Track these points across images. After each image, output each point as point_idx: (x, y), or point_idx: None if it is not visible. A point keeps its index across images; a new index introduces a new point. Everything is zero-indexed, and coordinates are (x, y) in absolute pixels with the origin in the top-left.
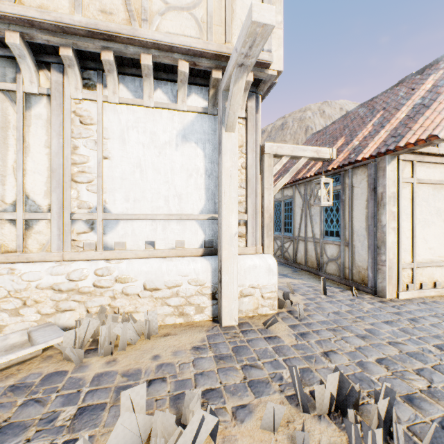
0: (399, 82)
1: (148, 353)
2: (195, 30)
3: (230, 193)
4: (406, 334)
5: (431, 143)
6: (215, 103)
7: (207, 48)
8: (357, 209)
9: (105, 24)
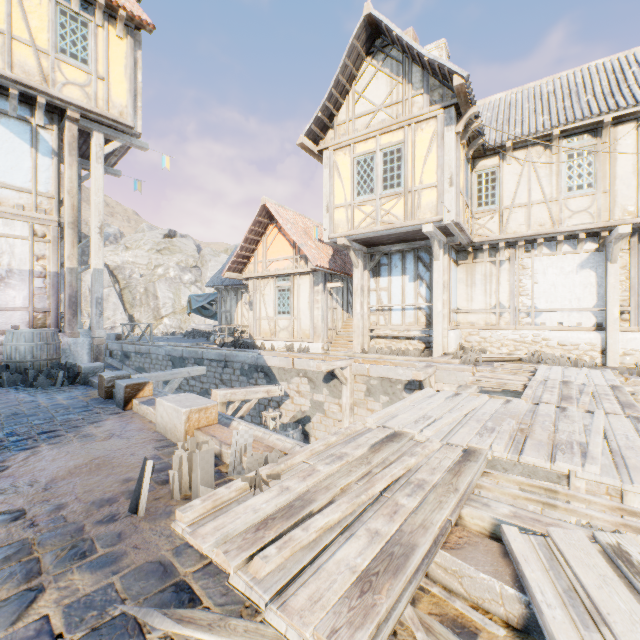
0: None
1: None
2: (589, 219)
3: (613, 297)
4: None
5: None
6: (603, 245)
7: (597, 227)
8: None
9: (541, 231)
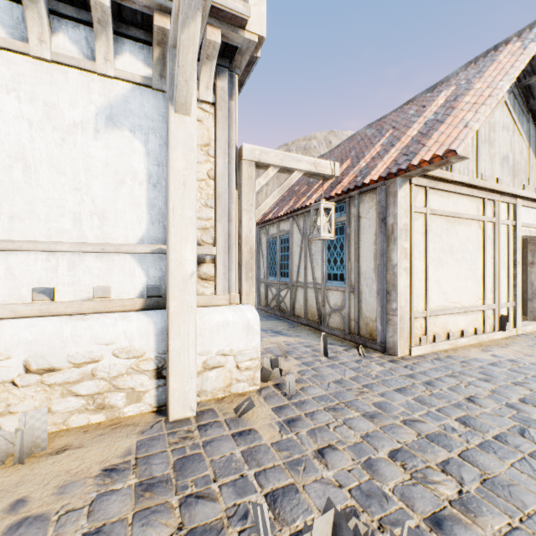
0: (409, 100)
1: (5, 497)
2: None
3: (183, 211)
4: (424, 406)
5: (448, 161)
6: (164, 73)
7: None
8: (365, 246)
9: None
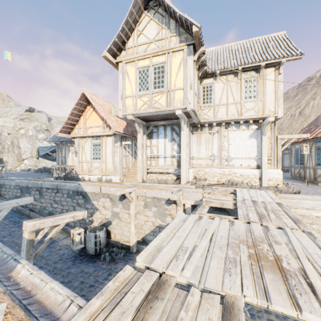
0: None
1: None
2: (254, 113)
3: (264, 152)
4: None
5: None
6: (260, 127)
7: (258, 117)
8: None
9: (233, 118)
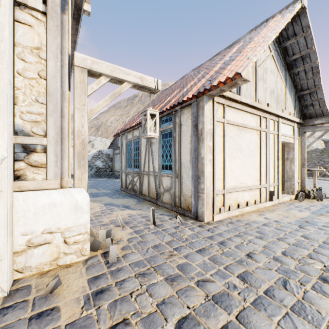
0: (217, 54)
1: None
2: None
3: None
4: (215, 265)
5: (236, 83)
6: None
7: None
8: (184, 145)
9: None
